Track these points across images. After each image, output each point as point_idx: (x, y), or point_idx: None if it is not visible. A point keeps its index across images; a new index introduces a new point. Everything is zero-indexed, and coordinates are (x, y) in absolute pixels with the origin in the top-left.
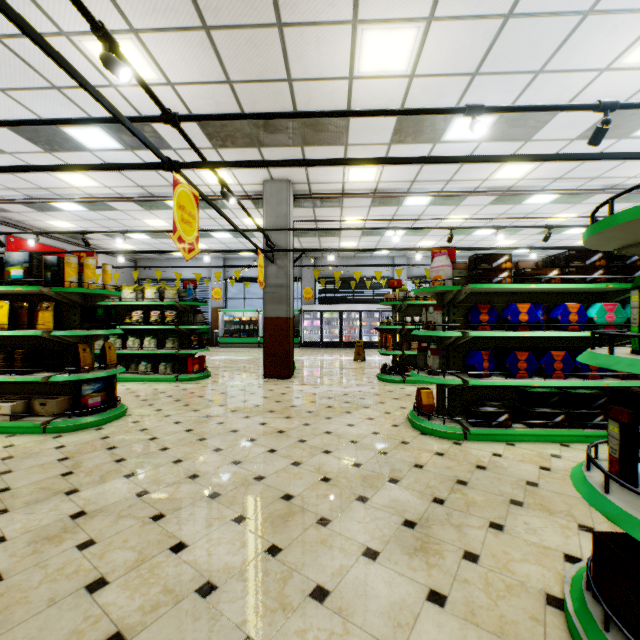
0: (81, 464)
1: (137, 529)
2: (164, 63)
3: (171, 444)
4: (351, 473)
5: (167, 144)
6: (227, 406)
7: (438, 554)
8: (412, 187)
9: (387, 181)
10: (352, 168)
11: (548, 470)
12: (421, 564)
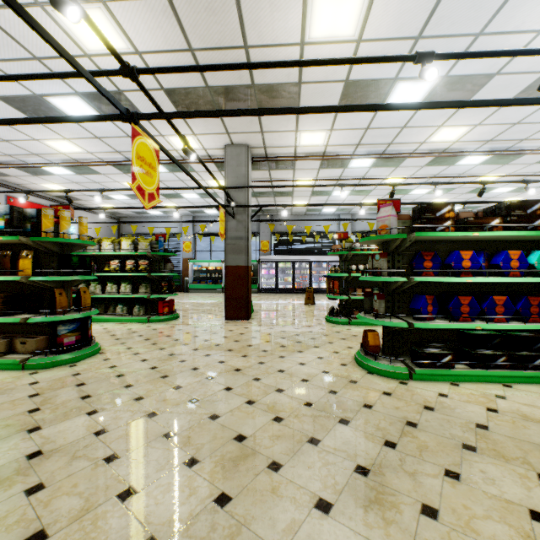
0: (49, 400)
1: (88, 472)
2: (131, 32)
3: (135, 381)
4: (302, 413)
5: (139, 112)
6: (190, 345)
7: (394, 507)
8: (357, 150)
9: (334, 145)
10: (303, 133)
11: (495, 412)
12: (377, 520)
